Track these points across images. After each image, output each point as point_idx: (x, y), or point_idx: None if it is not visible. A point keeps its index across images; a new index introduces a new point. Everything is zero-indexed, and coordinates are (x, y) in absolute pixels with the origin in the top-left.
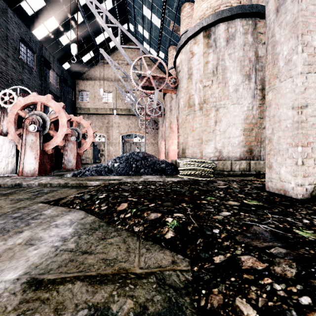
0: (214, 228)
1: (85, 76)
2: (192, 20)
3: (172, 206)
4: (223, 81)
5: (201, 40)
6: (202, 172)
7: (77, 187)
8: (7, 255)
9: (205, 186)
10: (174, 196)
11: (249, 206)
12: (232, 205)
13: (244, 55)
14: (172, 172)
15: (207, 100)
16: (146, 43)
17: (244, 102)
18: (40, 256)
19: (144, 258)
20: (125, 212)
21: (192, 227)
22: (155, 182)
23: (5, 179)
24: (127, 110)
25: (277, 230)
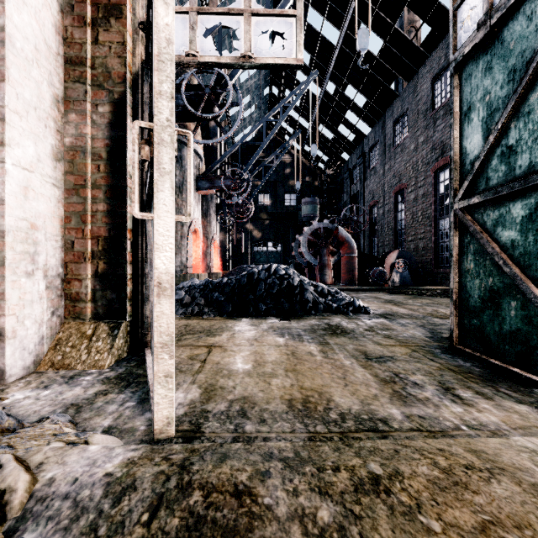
0: None
1: None
2: None
3: None
4: None
5: None
6: None
7: None
8: None
9: None
10: None
11: None
12: None
13: None
14: None
15: None
16: None
17: None
18: None
19: None
20: None
21: None
22: None
23: None
24: None
25: None
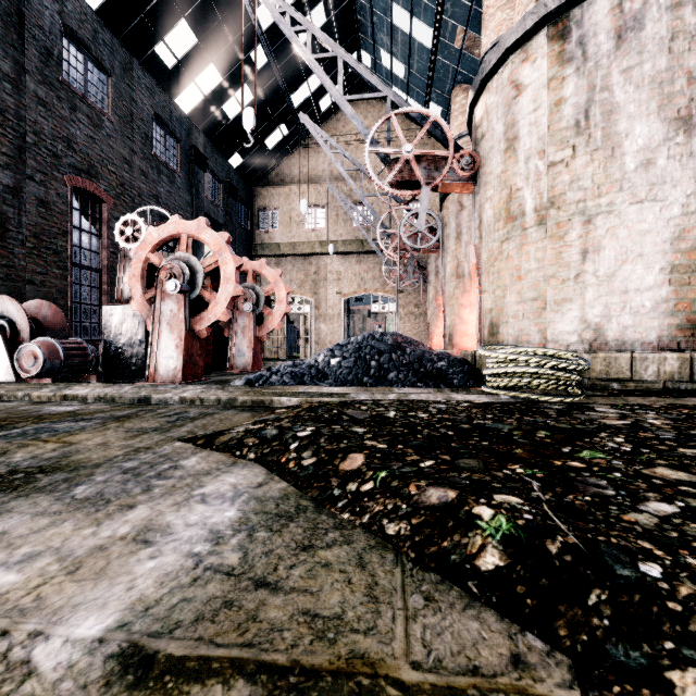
0: (641, 559)
1: (271, 179)
2: (512, 13)
3: (482, 470)
4: (606, 145)
5: (541, 48)
6: (550, 382)
7: (254, 408)
8: (94, 564)
9: (564, 419)
10: (483, 443)
11: None
12: (673, 482)
13: (671, 65)
14: (465, 381)
15: (558, 200)
16: (399, 89)
17: (671, 194)
18: (158, 580)
19: (421, 631)
20: (359, 477)
21: (563, 545)
22: (427, 403)
23: (124, 387)
24: (357, 243)
25: None
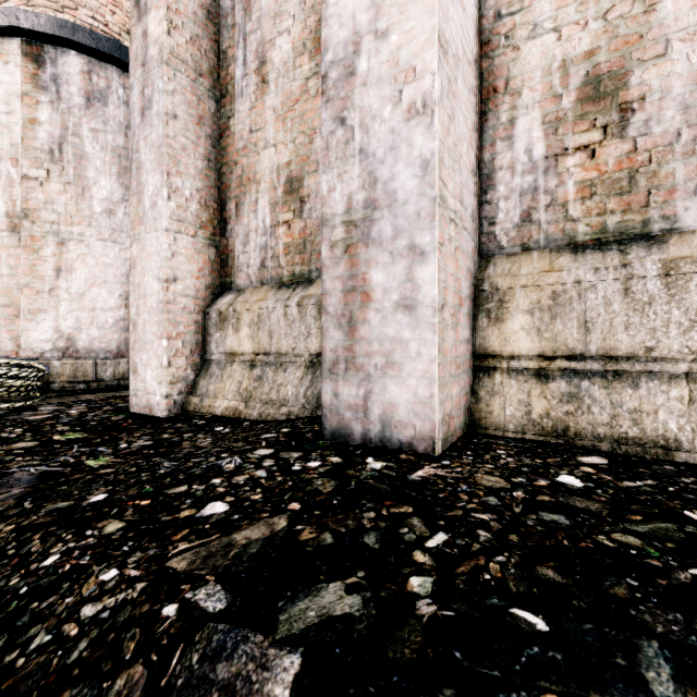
0: None
1: None
2: None
3: None
4: (78, 183)
5: (15, 56)
6: None
7: None
8: None
9: None
10: None
11: (55, 443)
12: (16, 449)
13: (127, 146)
14: None
15: (33, 214)
16: None
17: (127, 241)
18: None
19: None
20: None
21: None
22: None
23: None
24: None
25: (57, 468)
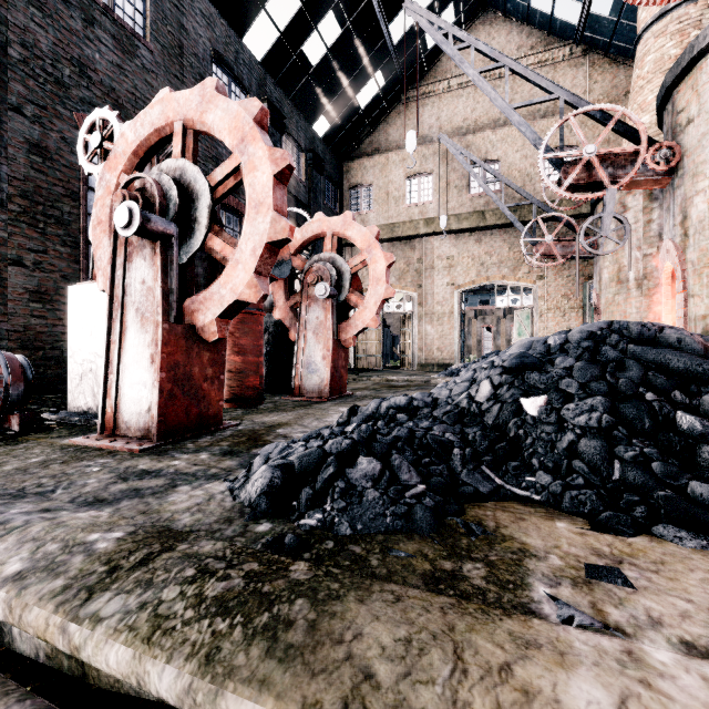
0: None
1: (363, 149)
2: None
3: None
4: None
5: None
6: None
7: None
8: None
9: None
10: None
11: None
12: None
13: None
14: None
15: None
16: None
17: None
18: None
19: None
20: None
21: None
22: None
23: None
24: (476, 215)
25: None
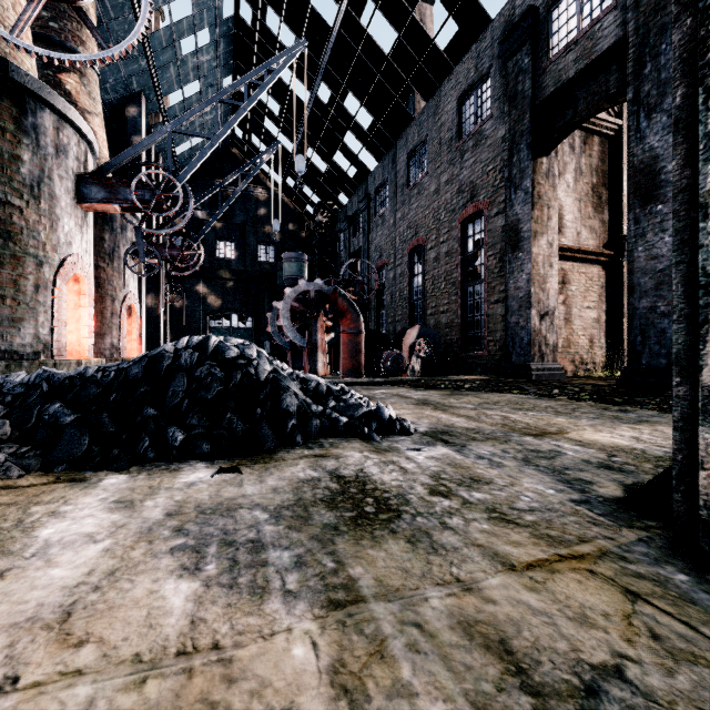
0: None
1: None
2: None
3: None
4: None
5: None
6: None
7: None
8: None
9: None
10: None
11: None
12: None
13: None
14: None
15: None
16: None
17: None
18: None
19: None
20: None
21: None
22: None
23: None
24: None
25: None
